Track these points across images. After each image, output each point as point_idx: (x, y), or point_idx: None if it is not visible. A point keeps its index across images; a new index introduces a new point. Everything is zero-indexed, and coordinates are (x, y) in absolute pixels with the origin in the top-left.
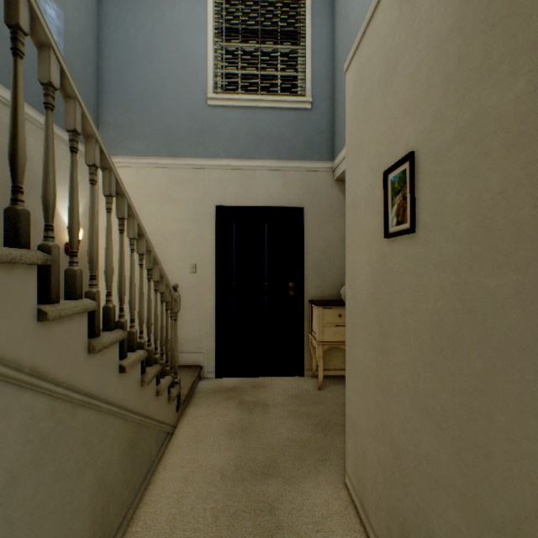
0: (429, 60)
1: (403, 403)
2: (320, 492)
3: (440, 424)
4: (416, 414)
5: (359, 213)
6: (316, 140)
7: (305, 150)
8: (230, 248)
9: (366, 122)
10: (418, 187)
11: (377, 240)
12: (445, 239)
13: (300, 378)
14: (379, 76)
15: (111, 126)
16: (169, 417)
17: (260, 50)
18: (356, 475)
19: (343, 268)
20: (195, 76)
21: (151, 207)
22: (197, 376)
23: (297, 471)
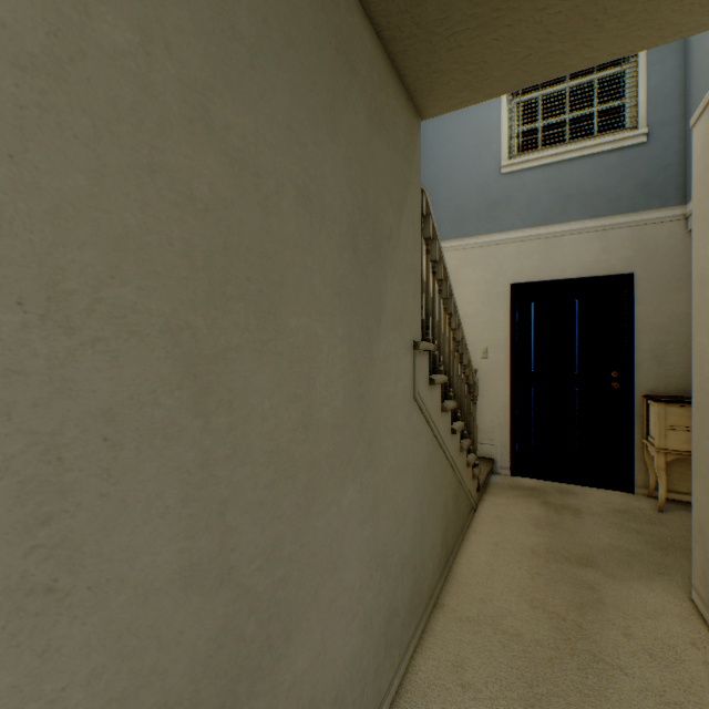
0: None
1: None
2: (653, 594)
3: None
4: None
5: (707, 292)
6: (654, 182)
7: (636, 199)
8: (527, 330)
9: None
10: None
11: None
12: None
13: (627, 495)
14: None
15: None
16: (472, 493)
17: (567, 91)
18: (703, 584)
19: None
20: (486, 147)
21: None
22: (490, 467)
23: (621, 571)
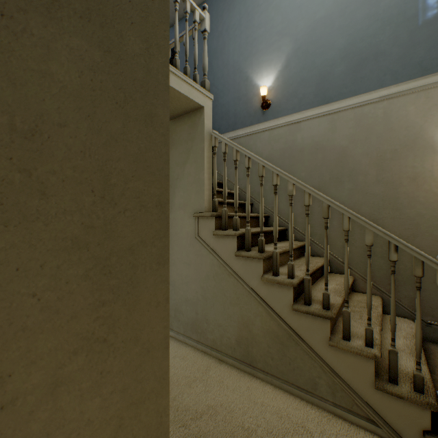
0: None
1: None
2: None
3: None
4: None
5: None
6: None
7: None
8: None
9: None
10: None
11: None
12: None
13: None
14: None
15: None
16: (379, 406)
17: None
18: None
19: None
20: None
21: None
22: None
23: None
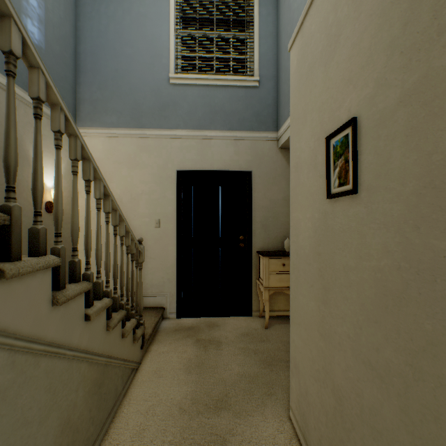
0: (372, 28)
1: (346, 352)
2: (267, 425)
3: (384, 378)
4: (358, 365)
5: (302, 176)
6: (263, 114)
7: (253, 122)
8: (189, 206)
9: (309, 93)
10: (360, 151)
11: (320, 200)
12: (390, 200)
13: (249, 318)
14: (321, 50)
15: (87, 101)
16: (134, 355)
17: (214, 36)
18: (299, 411)
19: (286, 223)
20: (159, 59)
21: (121, 171)
22: (160, 316)
23: (246, 404)
